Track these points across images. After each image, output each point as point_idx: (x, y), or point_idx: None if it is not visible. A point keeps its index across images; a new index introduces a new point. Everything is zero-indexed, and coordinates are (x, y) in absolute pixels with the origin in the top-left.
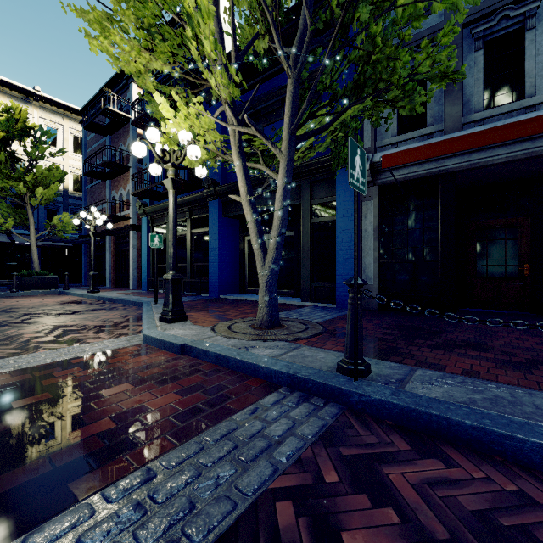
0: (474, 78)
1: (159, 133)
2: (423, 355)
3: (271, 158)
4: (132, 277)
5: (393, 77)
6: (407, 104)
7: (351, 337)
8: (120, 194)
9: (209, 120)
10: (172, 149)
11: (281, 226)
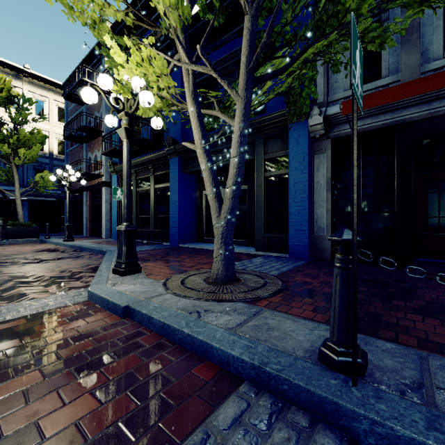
0: (433, 26)
1: (111, 80)
2: (416, 327)
3: (227, 108)
4: (105, 228)
5: (362, 7)
6: (381, 34)
7: (341, 315)
8: (95, 155)
9: (161, 63)
10: (126, 98)
11: (237, 174)
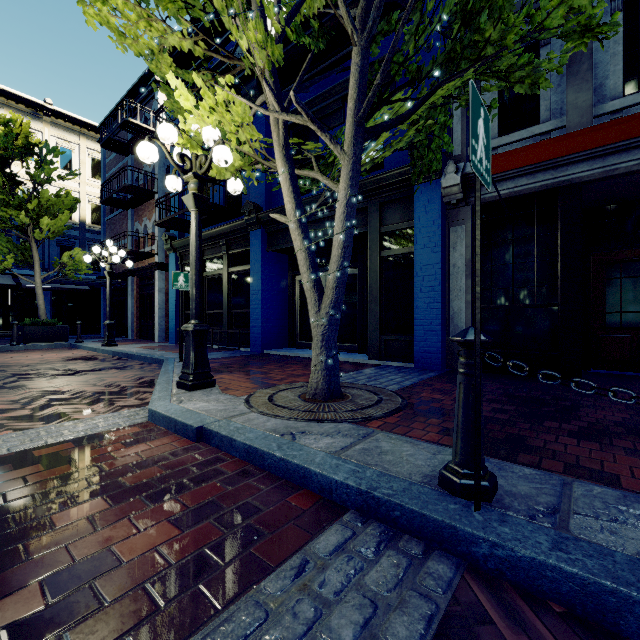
0: (610, 53)
1: (175, 131)
2: (568, 451)
3: (329, 166)
4: (158, 327)
5: (507, 37)
6: (530, 74)
7: (465, 430)
8: (144, 226)
9: (242, 109)
10: (195, 154)
11: (343, 255)
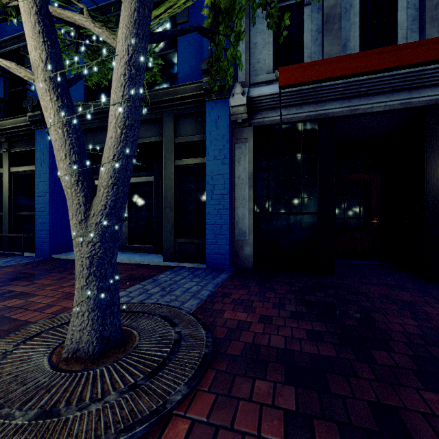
0: (351, 21)
1: None
2: None
3: None
4: None
5: None
6: None
7: None
8: None
9: None
10: None
11: (123, 138)
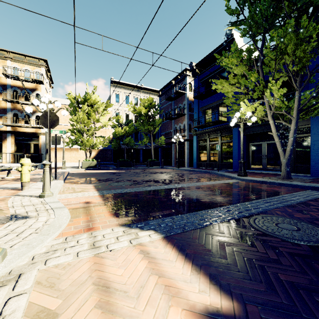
0: None
1: (239, 114)
2: None
3: (281, 115)
4: (186, 162)
5: None
6: None
7: None
8: (179, 126)
9: (261, 108)
10: (242, 117)
11: (292, 143)
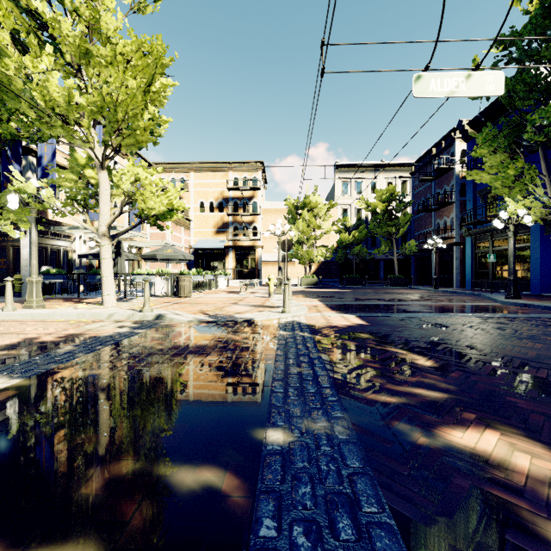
0: None
1: (506, 213)
2: None
3: None
4: (455, 280)
5: None
6: None
7: None
8: (443, 221)
9: (537, 204)
10: (512, 217)
11: None
